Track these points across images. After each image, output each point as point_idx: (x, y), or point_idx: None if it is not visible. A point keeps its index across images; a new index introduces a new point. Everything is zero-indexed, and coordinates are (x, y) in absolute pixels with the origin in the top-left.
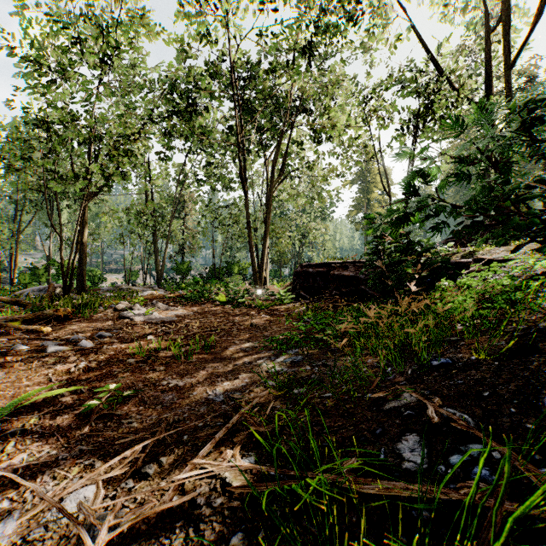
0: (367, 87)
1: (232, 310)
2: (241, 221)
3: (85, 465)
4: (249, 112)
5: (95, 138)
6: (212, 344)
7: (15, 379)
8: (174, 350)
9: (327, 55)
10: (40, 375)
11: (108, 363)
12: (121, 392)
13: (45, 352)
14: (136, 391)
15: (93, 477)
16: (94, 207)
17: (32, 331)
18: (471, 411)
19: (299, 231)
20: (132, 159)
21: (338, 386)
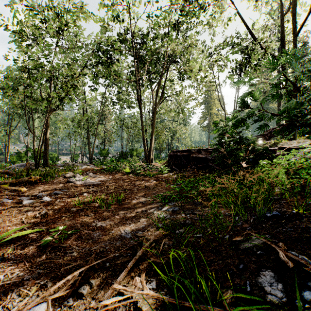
0: (211, 47)
1: (133, 177)
2: (137, 125)
3: (41, 285)
4: (142, 62)
5: (53, 77)
6: (122, 198)
7: (2, 221)
8: (99, 203)
9: (188, 29)
10: (17, 219)
11: (59, 210)
12: (66, 231)
13: (22, 204)
14: (76, 229)
15: (45, 294)
16: (53, 118)
17: (15, 190)
18: (305, 253)
19: (171, 131)
20: (75, 89)
21: (205, 229)
